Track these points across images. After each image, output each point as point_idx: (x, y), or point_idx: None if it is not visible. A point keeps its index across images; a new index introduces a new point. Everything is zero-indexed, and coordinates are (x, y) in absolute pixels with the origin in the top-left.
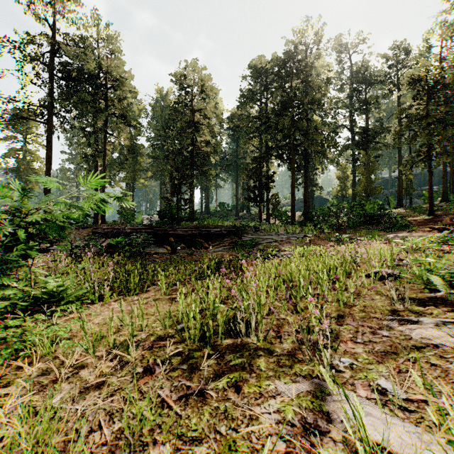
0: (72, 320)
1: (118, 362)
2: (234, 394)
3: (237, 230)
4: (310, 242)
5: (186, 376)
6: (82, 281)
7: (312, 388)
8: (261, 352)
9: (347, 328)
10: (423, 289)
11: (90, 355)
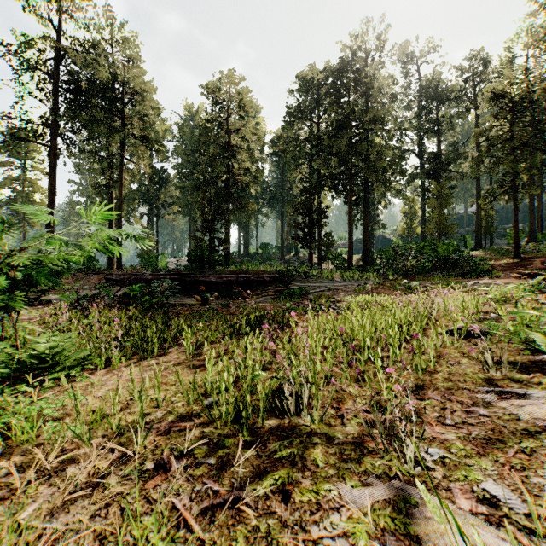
0: (66, 392)
1: (122, 454)
2: (280, 505)
3: (283, 277)
4: (372, 291)
5: (213, 475)
6: (85, 341)
7: (391, 495)
8: (317, 438)
9: (431, 404)
10: (522, 350)
11: (84, 442)
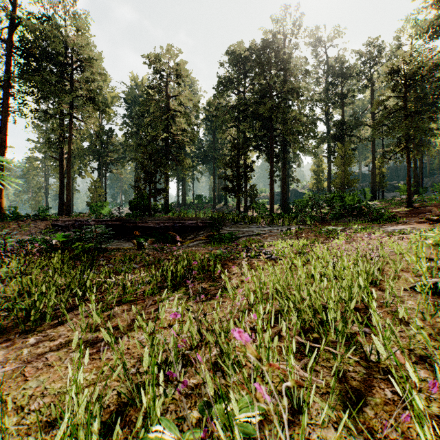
0: None
1: None
2: None
3: (215, 222)
4: (297, 236)
5: None
6: None
7: None
8: None
9: None
10: None
11: None
